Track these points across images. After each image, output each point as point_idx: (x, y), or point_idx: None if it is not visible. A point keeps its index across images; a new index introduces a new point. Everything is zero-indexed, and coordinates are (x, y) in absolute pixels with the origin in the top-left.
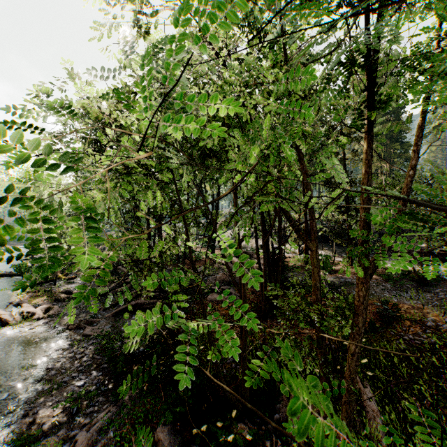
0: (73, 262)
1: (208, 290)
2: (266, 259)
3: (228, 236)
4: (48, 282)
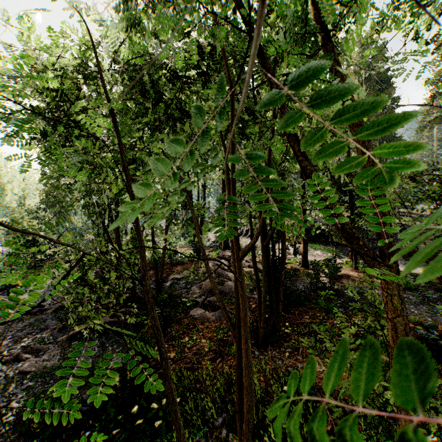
0: (39, 265)
1: (191, 303)
2: (266, 268)
3: (215, 234)
4: (3, 290)
